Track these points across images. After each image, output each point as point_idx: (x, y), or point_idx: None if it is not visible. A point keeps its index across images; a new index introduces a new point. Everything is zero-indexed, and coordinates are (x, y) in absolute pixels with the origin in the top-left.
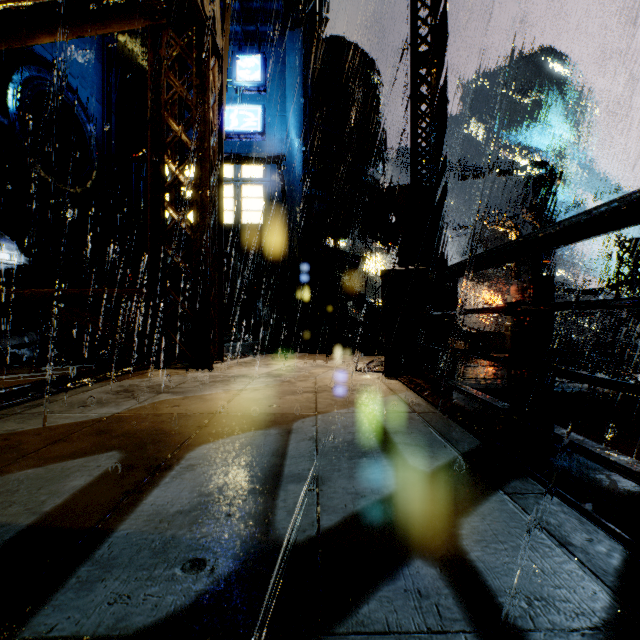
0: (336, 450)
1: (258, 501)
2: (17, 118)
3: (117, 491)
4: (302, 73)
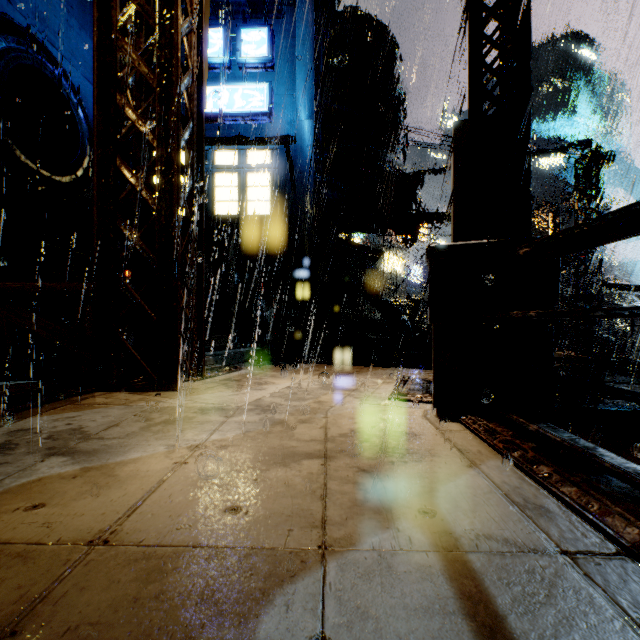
0: None
1: None
2: None
3: None
4: (313, 46)
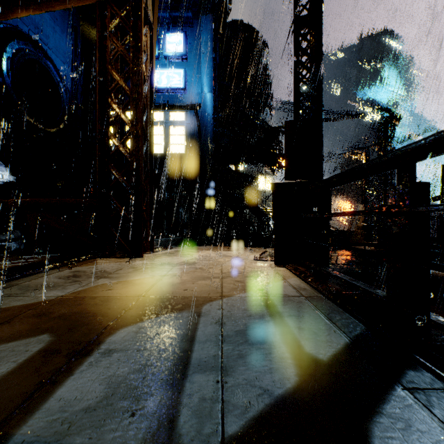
0: (239, 334)
1: (164, 396)
2: (9, 78)
3: (32, 381)
4: (212, 46)
